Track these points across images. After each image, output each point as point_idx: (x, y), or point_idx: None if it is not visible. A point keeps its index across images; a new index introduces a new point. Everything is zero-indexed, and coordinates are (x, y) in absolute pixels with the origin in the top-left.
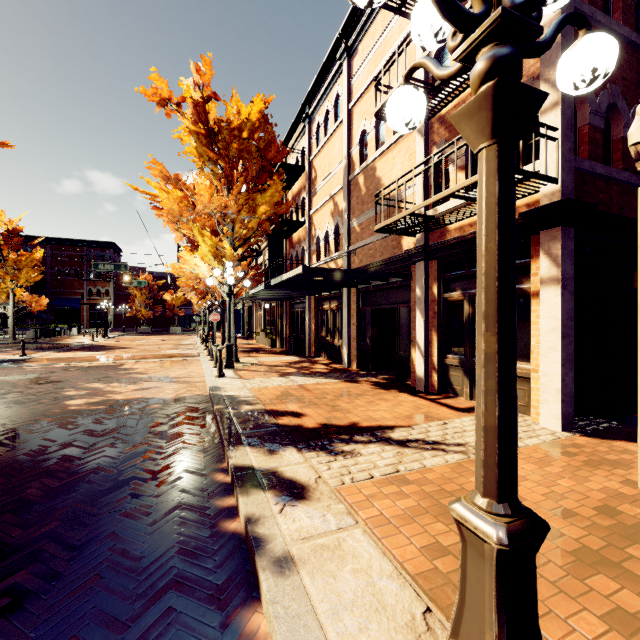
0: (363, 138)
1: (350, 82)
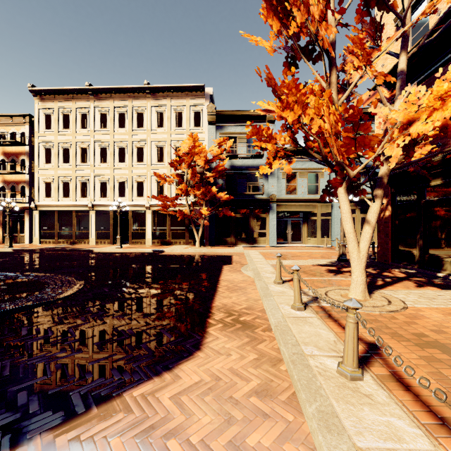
0: None
1: None
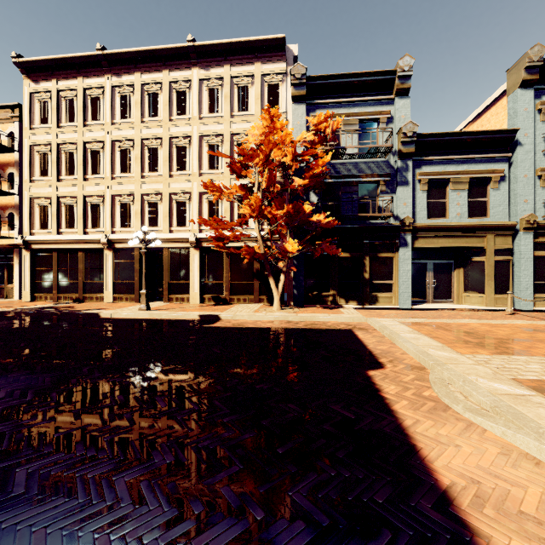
0: None
1: None
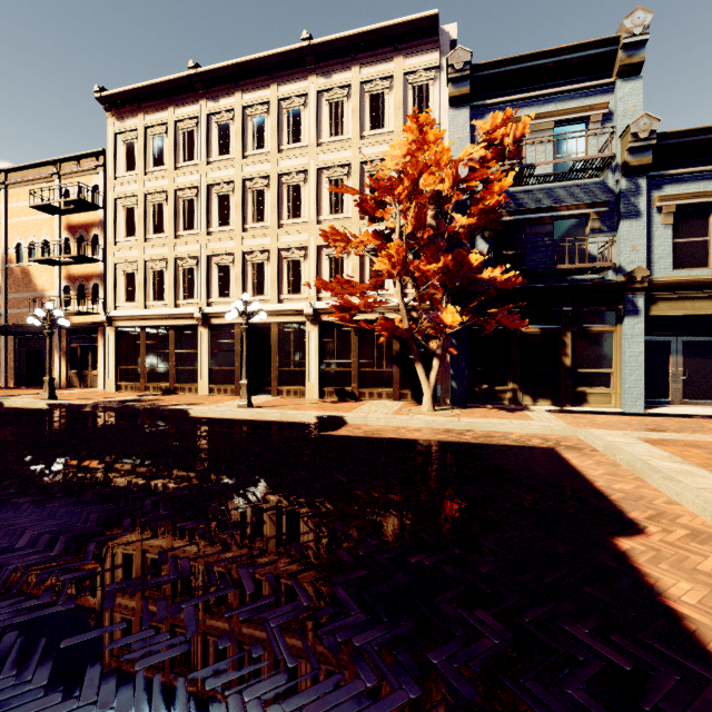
0: (19, 246)
1: (8, 205)
